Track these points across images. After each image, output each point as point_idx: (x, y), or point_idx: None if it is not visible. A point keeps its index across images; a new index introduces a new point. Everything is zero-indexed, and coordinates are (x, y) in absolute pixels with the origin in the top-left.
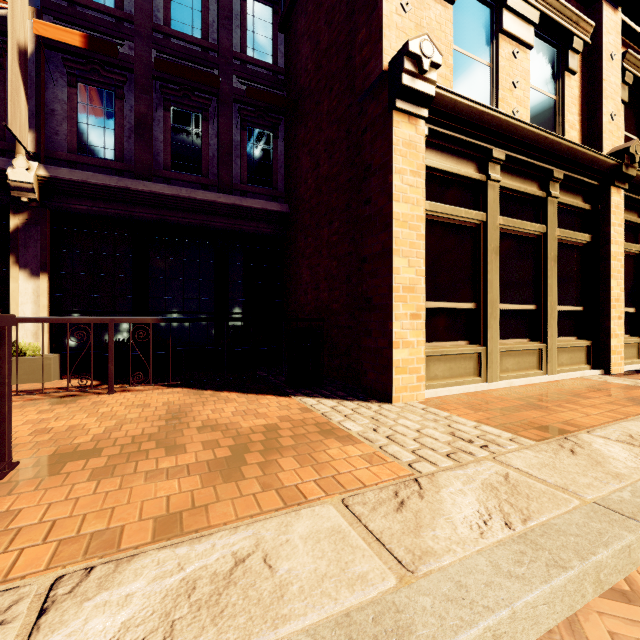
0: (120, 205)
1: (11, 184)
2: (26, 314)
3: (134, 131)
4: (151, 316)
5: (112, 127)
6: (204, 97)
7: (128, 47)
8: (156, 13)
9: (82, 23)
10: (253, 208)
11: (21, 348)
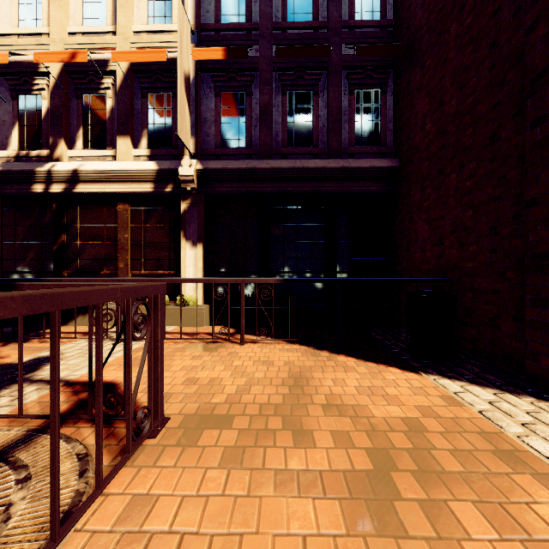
0: (249, 183)
1: (181, 179)
2: (190, 274)
3: (259, 119)
4: (272, 275)
5: (243, 121)
6: (315, 73)
7: (255, 50)
8: (275, 14)
9: (223, 43)
10: (361, 168)
11: (186, 300)
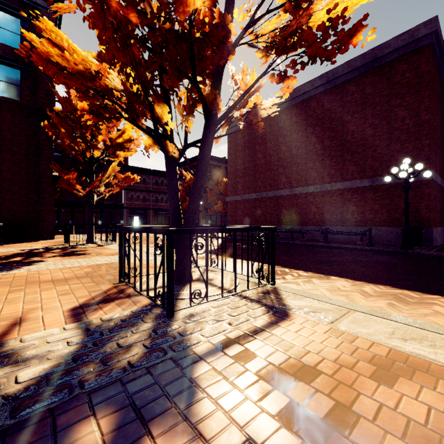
0: None
1: None
2: None
3: None
4: None
5: None
6: None
7: None
8: None
9: None
10: None
11: None
